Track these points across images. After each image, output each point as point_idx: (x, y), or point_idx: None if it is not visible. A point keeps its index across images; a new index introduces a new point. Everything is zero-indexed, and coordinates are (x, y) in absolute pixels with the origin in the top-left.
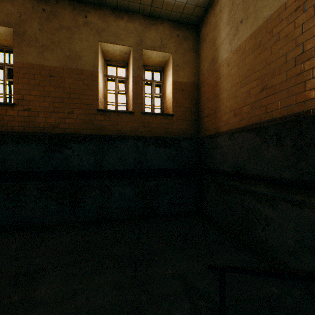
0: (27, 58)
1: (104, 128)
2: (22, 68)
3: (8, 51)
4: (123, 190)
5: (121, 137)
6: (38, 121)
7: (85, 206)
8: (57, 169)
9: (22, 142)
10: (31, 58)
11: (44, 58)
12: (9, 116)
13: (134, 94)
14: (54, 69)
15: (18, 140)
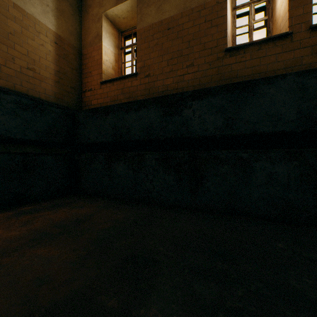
0: (147, 20)
1: (235, 75)
2: (143, 33)
3: (135, 33)
4: (274, 168)
5: (269, 77)
6: (156, 86)
7: (209, 187)
8: (174, 136)
9: (142, 108)
10: (151, 19)
11: (162, 11)
12: (133, 87)
13: (291, 2)
14: (172, 19)
15: (139, 106)
